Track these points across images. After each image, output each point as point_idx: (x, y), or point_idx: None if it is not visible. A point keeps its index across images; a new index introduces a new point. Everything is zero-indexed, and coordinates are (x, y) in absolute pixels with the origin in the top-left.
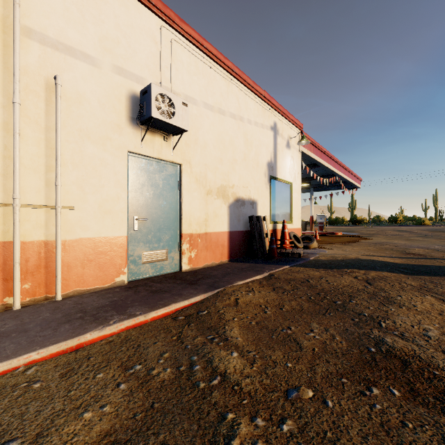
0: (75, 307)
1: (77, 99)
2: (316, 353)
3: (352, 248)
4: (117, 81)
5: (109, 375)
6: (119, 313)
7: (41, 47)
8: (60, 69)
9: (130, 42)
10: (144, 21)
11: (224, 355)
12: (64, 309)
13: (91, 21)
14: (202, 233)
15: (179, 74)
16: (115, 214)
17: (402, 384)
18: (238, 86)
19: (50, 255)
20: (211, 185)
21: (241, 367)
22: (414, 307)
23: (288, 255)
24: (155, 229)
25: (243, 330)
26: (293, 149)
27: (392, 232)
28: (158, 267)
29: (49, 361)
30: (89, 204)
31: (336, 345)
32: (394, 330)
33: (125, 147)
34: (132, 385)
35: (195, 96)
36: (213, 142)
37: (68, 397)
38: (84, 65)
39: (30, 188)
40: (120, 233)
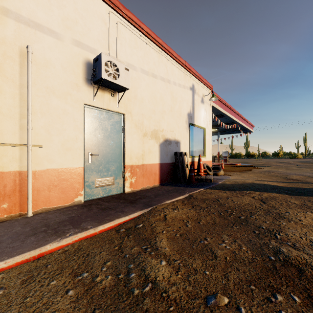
0: (41, 222)
1: (45, 63)
2: (228, 261)
3: (248, 175)
4: (76, 51)
5: (61, 282)
6: (75, 227)
7: (16, 23)
8: (31, 40)
9: (85, 22)
10: (97, 7)
11: (155, 264)
12: (32, 224)
13: (55, 5)
14: (140, 164)
15: (123, 47)
16: (74, 151)
17: (301, 290)
18: (166, 57)
19: (23, 182)
20: (146, 130)
21: (168, 275)
22: (300, 221)
23: (203, 180)
24: (105, 161)
25: (169, 241)
26: (206, 103)
27: (275, 163)
28: (107, 190)
29: (14, 268)
30: (54, 143)
31: (243, 254)
32: (287, 241)
33: (82, 100)
34: (79, 292)
35: (134, 64)
36: (148, 98)
37: (24, 304)
38: (50, 38)
39: (8, 131)
40: (78, 165)
